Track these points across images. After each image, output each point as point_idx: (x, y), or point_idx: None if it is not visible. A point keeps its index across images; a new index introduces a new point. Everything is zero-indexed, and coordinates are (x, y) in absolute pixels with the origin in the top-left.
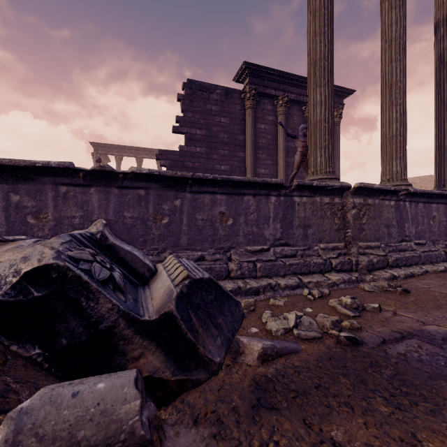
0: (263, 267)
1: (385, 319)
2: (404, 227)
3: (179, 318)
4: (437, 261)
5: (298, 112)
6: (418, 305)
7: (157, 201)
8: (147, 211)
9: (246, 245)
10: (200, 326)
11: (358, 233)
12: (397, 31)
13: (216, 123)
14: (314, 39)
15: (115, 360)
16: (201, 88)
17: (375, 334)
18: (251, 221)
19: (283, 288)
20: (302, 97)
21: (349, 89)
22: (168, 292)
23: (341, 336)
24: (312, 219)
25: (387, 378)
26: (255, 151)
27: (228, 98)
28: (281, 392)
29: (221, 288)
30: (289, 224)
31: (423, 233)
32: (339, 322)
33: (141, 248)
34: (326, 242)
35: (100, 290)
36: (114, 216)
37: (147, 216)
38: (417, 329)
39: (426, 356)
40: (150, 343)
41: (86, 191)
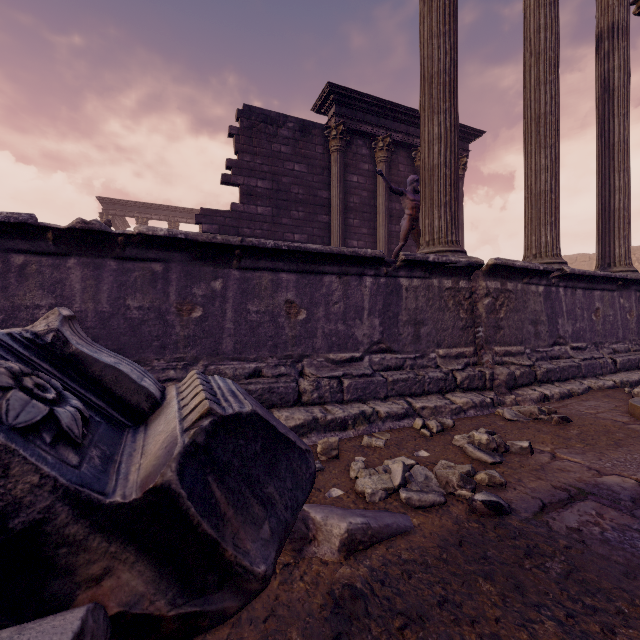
0: (353, 385)
1: (541, 467)
2: (556, 324)
3: (183, 496)
4: (602, 373)
5: (406, 159)
6: (586, 442)
7: (183, 282)
8: (167, 297)
9: (327, 352)
10: (229, 505)
11: (493, 333)
12: (546, 39)
13: (286, 172)
14: (430, 42)
15: (49, 587)
16: (265, 119)
17: (528, 494)
18: (334, 315)
19: (384, 418)
20: (412, 138)
21: (476, 130)
22: (169, 443)
23: (477, 501)
24: (427, 312)
25: (557, 580)
26: (345, 215)
27: (304, 135)
28: (379, 618)
29: (274, 430)
30: (393, 319)
31: (583, 333)
32: (472, 474)
33: (156, 357)
34: (447, 346)
35: (15, 447)
36: (110, 305)
37: (167, 306)
38: (590, 482)
39: (612, 532)
40: (124, 547)
41: (60, 264)
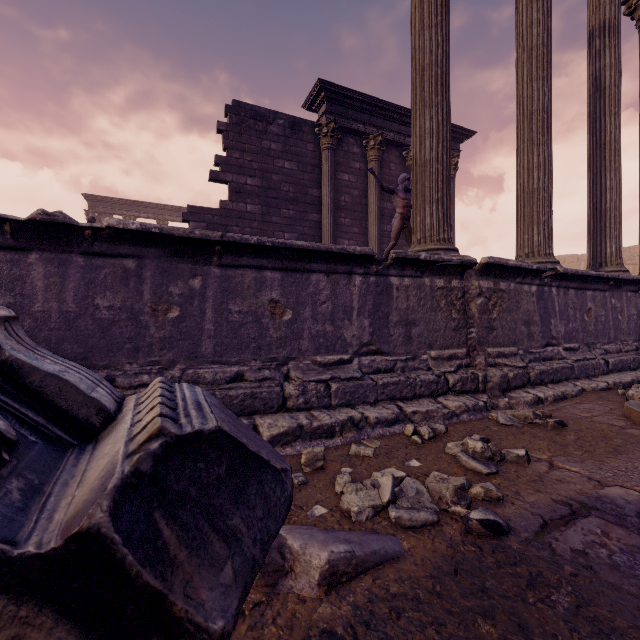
0: (342, 389)
1: (539, 477)
2: (549, 324)
3: (117, 542)
4: (595, 374)
5: (397, 158)
6: (584, 448)
7: (159, 280)
8: (140, 296)
9: (314, 354)
10: (181, 545)
11: (486, 334)
12: (539, 35)
13: (276, 170)
14: (421, 34)
15: None
16: (254, 115)
17: (527, 510)
18: (322, 315)
19: (374, 423)
20: (403, 137)
21: (468, 130)
22: (106, 472)
23: (473, 521)
24: (418, 312)
25: (565, 617)
26: (336, 214)
27: (294, 132)
28: None
29: (243, 448)
30: (383, 320)
31: (575, 333)
32: (467, 488)
33: (128, 361)
34: (439, 347)
35: None
36: (77, 304)
37: (140, 306)
38: (592, 495)
39: (621, 555)
40: (39, 610)
41: (19, 259)
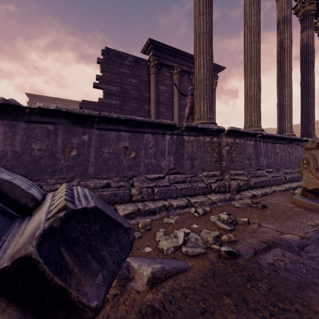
0: (160, 191)
1: (253, 231)
2: (259, 160)
3: (40, 262)
4: (280, 183)
5: (188, 79)
6: (274, 217)
7: (66, 135)
8: (56, 144)
9: (146, 174)
10: (75, 265)
11: (230, 164)
12: (254, 21)
13: (128, 83)
14: (199, 17)
15: None
16: (116, 55)
17: (248, 246)
18: (150, 154)
19: (175, 208)
20: (191, 69)
21: (221, 66)
22: (35, 228)
23: (222, 251)
24: (197, 153)
25: (264, 293)
26: (158, 106)
27: (137, 64)
28: None
29: (108, 217)
30: (180, 157)
31: (271, 164)
32: (219, 236)
33: (49, 177)
34: (207, 170)
35: None
36: (21, 148)
37: (56, 149)
38: (278, 238)
39: (290, 264)
40: None
41: None
